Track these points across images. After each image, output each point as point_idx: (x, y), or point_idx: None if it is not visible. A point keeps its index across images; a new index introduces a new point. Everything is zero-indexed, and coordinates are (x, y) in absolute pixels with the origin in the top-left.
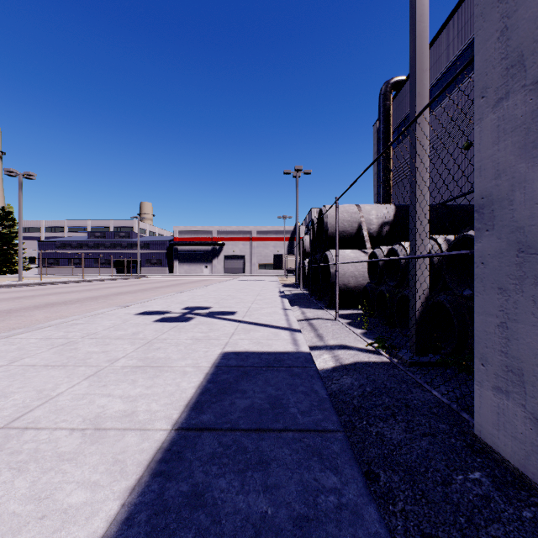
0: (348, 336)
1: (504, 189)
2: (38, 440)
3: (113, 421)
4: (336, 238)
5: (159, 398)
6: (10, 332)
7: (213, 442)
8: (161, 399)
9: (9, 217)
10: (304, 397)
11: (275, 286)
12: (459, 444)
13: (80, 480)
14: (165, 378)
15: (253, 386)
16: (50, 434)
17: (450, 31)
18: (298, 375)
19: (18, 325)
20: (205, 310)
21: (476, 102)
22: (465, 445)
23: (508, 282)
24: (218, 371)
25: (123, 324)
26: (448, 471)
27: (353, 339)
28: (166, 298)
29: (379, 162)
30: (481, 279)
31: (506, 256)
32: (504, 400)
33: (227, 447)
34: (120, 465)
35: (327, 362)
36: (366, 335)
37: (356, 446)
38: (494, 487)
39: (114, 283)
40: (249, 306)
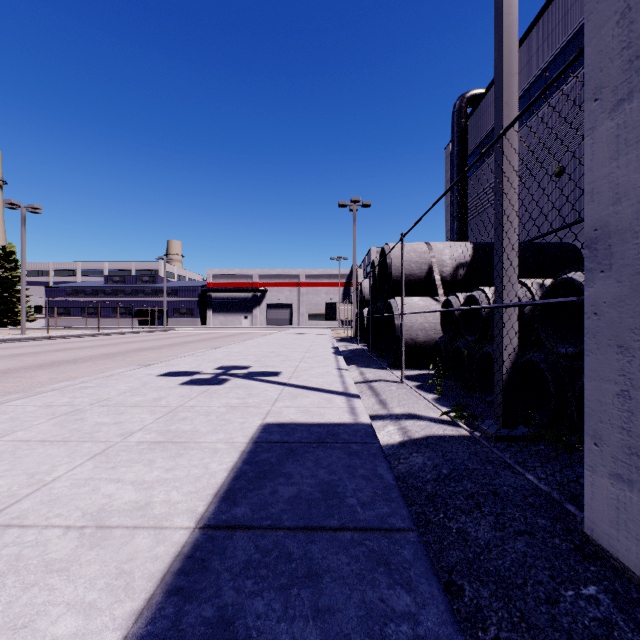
0: (417, 403)
1: (626, 217)
2: (21, 543)
3: (120, 516)
4: (402, 282)
5: (181, 485)
6: (3, 398)
7: (249, 546)
8: (184, 486)
9: (11, 258)
10: (365, 483)
11: (327, 340)
12: (565, 546)
13: (71, 600)
14: (190, 458)
15: (300, 468)
16: (38, 534)
17: (538, 34)
18: (357, 453)
19: (15, 389)
20: (243, 370)
21: (586, 107)
22: (573, 547)
23: (631, 339)
24: (256, 448)
25: (142, 388)
26: (554, 584)
27: (424, 406)
28: (196, 355)
29: (452, 192)
30: (593, 334)
31: (629, 305)
32: (626, 492)
33: (266, 553)
34: (126, 578)
35: (392, 436)
36: (440, 402)
37: (431, 547)
38: (616, 607)
39: (135, 337)
40: (296, 365)
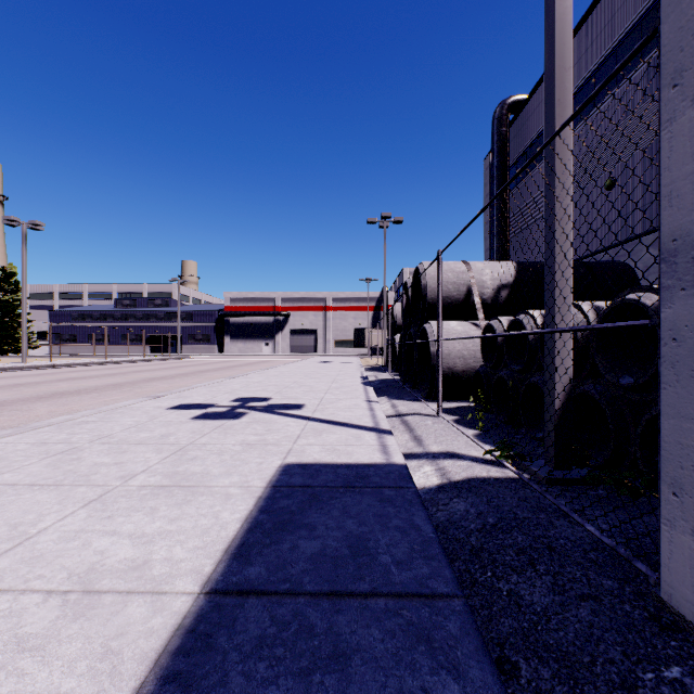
0: (456, 440)
1: None
2: None
3: (112, 578)
4: (439, 305)
5: (186, 539)
6: None
7: (263, 616)
8: (190, 540)
9: (12, 280)
10: (400, 536)
11: (356, 369)
12: (638, 614)
13: (43, 690)
14: (198, 505)
15: (325, 518)
16: (13, 600)
17: (586, 33)
18: (391, 500)
19: (10, 423)
20: (262, 403)
21: (662, 95)
22: (647, 616)
23: None
24: (275, 493)
25: (149, 423)
26: (628, 663)
27: (464, 443)
28: (211, 385)
29: (492, 207)
30: (672, 363)
31: None
32: None
33: (283, 626)
34: (112, 660)
35: (429, 478)
36: (482, 438)
37: (478, 614)
38: None
39: (146, 366)
40: (321, 397)
